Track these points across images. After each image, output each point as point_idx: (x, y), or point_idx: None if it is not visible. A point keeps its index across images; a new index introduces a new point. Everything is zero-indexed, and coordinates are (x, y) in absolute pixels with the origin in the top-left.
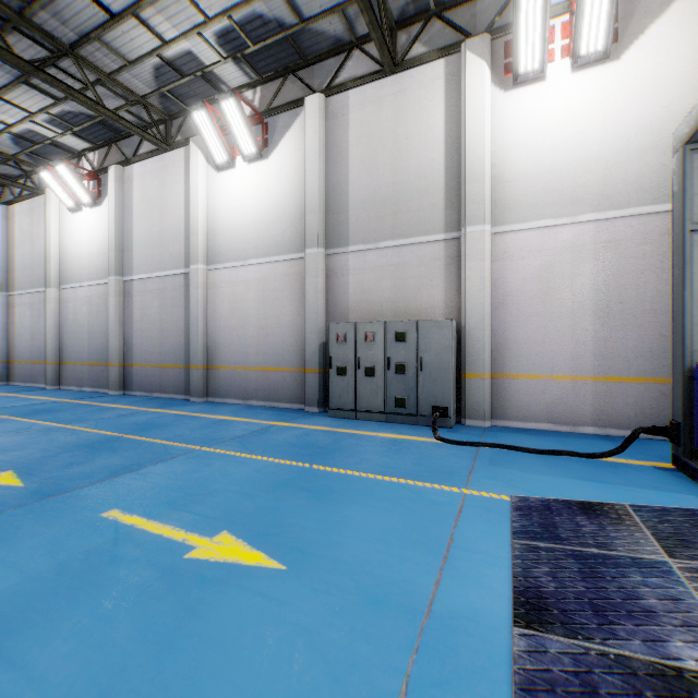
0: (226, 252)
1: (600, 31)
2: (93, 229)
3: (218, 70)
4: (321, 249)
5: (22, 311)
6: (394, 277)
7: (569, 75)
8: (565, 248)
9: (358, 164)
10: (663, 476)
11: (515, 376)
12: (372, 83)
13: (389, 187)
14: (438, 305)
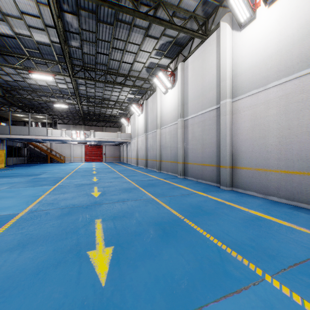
0: (247, 85)
1: None
2: (171, 99)
3: None
4: None
5: (150, 140)
6: None
7: None
8: None
9: None
10: None
11: None
12: None
13: None
14: None
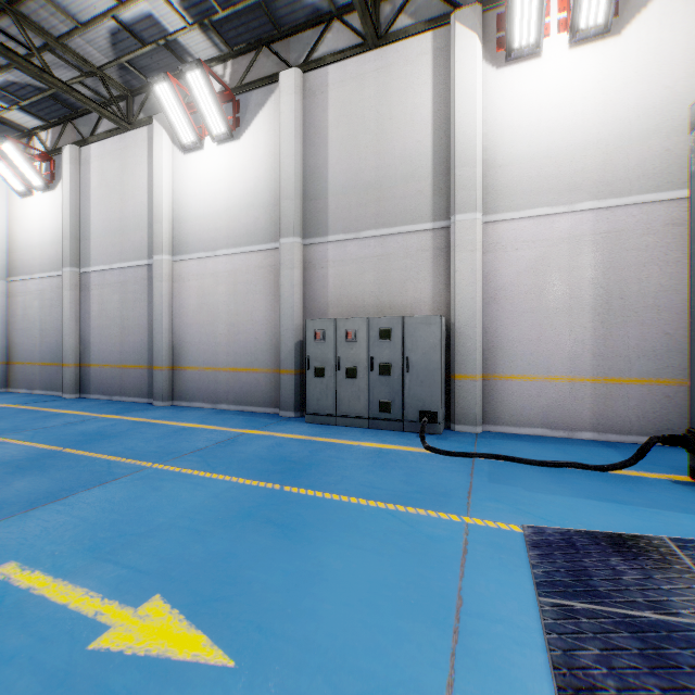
0: (193, 241)
1: (601, 2)
2: (46, 216)
3: (184, 39)
4: (297, 238)
5: None
6: (377, 270)
7: (567, 52)
8: (562, 238)
9: (338, 146)
10: (685, 492)
11: (508, 378)
12: (353, 58)
13: (372, 171)
14: (426, 301)
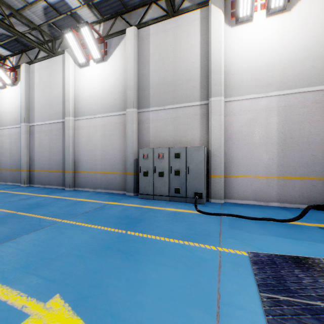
0: (84, 110)
1: None
2: (13, 98)
3: (79, 12)
4: (135, 109)
5: None
6: (173, 124)
7: (265, 19)
8: (262, 109)
9: (154, 64)
10: None
11: (236, 176)
12: (162, 22)
13: (171, 76)
14: (197, 139)
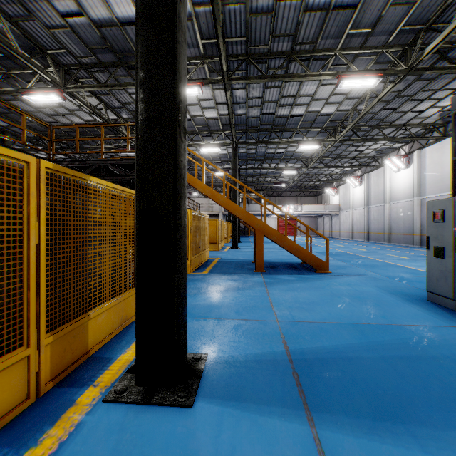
0: None
1: None
2: (405, 178)
3: None
4: None
5: (373, 213)
6: None
7: None
8: None
9: None
10: None
11: None
12: None
13: None
14: None
